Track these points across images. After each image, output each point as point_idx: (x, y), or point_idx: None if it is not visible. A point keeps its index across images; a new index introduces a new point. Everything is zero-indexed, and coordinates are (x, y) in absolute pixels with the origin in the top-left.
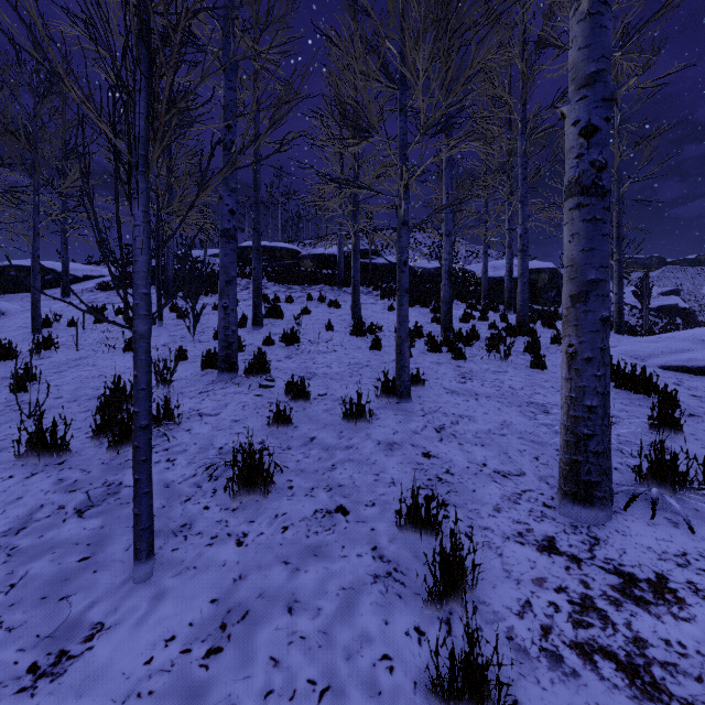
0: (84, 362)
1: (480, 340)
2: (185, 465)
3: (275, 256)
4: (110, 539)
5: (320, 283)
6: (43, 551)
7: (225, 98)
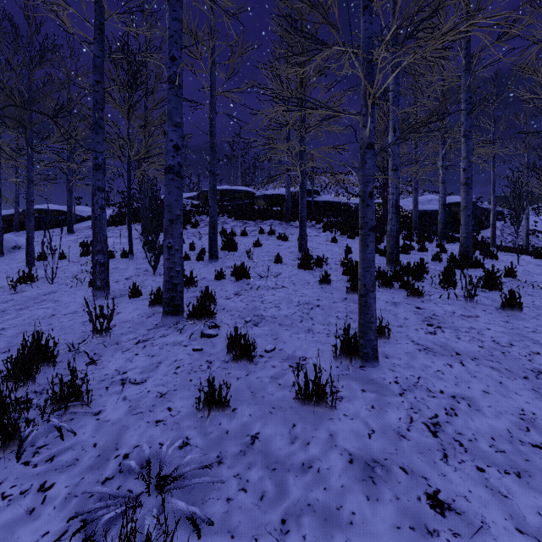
0: (50, 297)
1: (431, 275)
2: (60, 502)
3: (235, 197)
4: None
5: (270, 218)
6: None
7: (169, 29)
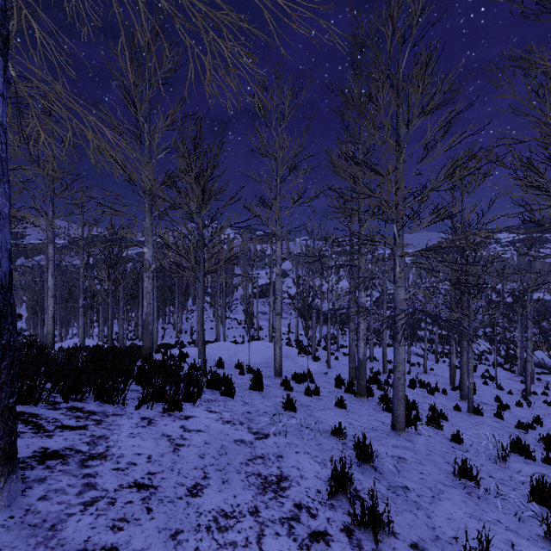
0: None
1: None
2: None
3: None
4: None
5: None
6: None
7: None
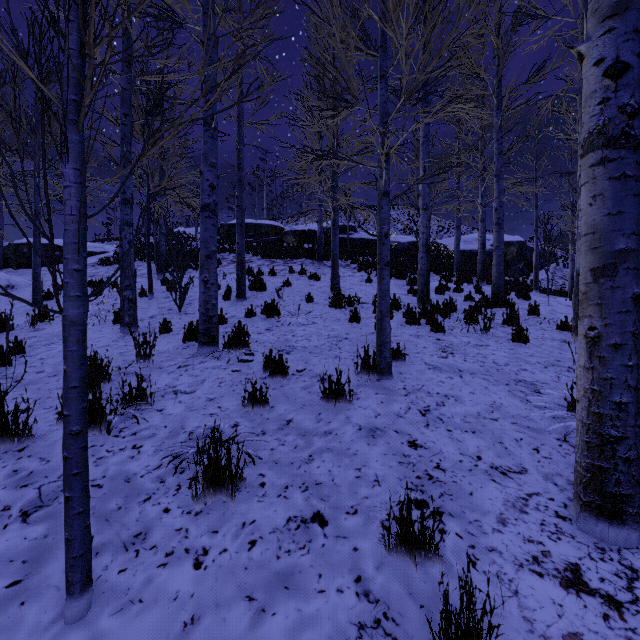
0: None
1: (458, 312)
2: (151, 453)
3: (261, 232)
4: (51, 553)
5: (301, 257)
6: None
7: (205, 74)
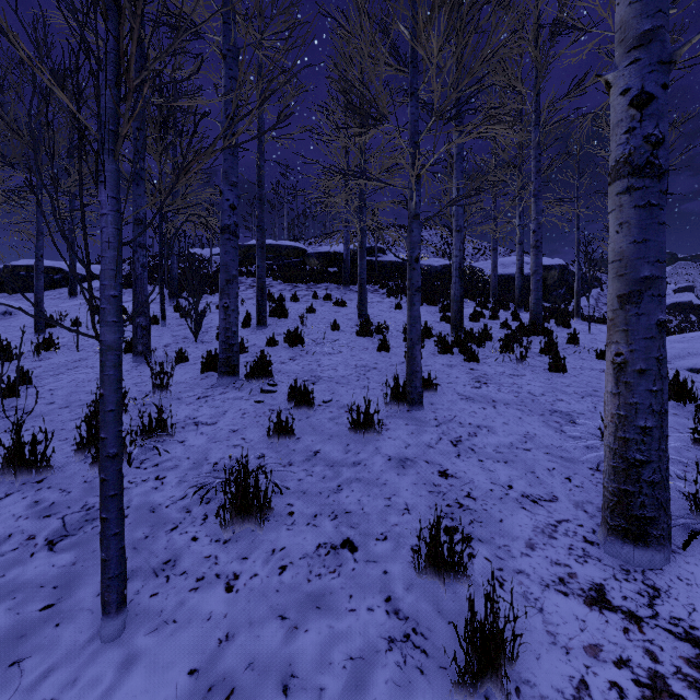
0: (83, 364)
1: (493, 341)
2: (175, 484)
3: (281, 254)
4: (81, 579)
5: (325, 281)
6: (1, 596)
7: (225, 88)
